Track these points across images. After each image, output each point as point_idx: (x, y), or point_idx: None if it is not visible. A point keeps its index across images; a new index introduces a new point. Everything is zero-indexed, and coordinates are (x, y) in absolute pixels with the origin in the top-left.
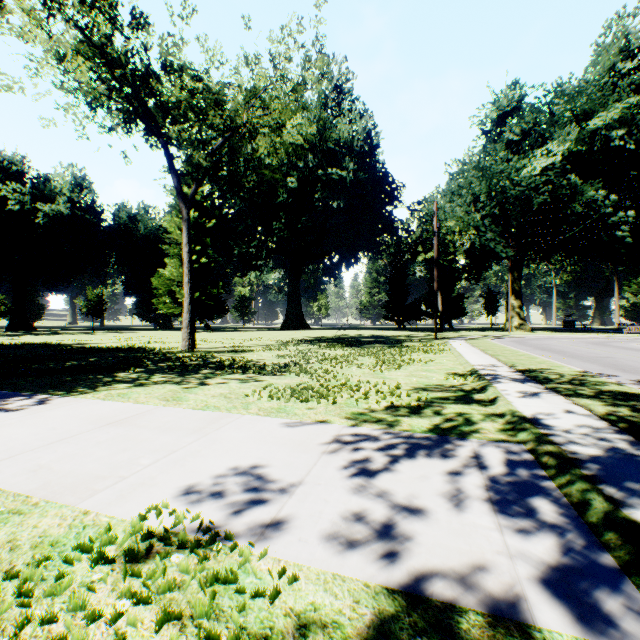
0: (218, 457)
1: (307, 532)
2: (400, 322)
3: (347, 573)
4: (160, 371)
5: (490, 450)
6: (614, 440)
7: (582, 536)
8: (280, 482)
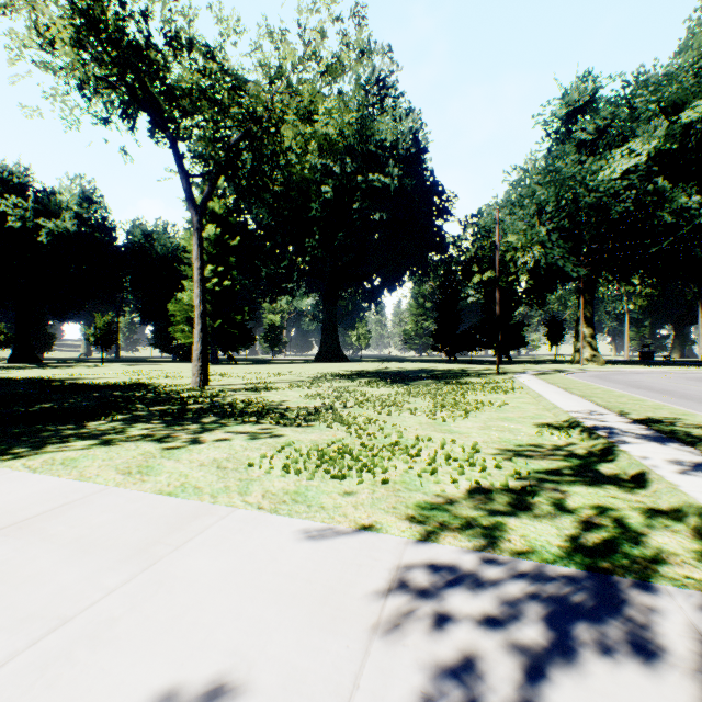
0: (144, 648)
1: None
2: (451, 353)
3: None
4: (147, 419)
5: None
6: None
7: None
8: None
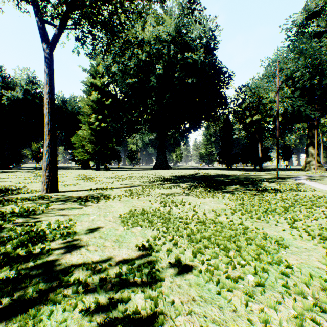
0: None
1: None
2: (228, 164)
3: None
4: None
5: None
6: None
7: None
8: None
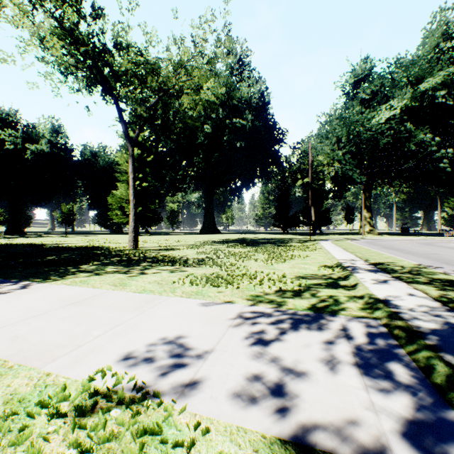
0: (151, 329)
1: (217, 391)
2: (284, 228)
3: (248, 426)
4: (112, 264)
5: (354, 324)
6: (447, 317)
7: (430, 394)
8: (197, 349)
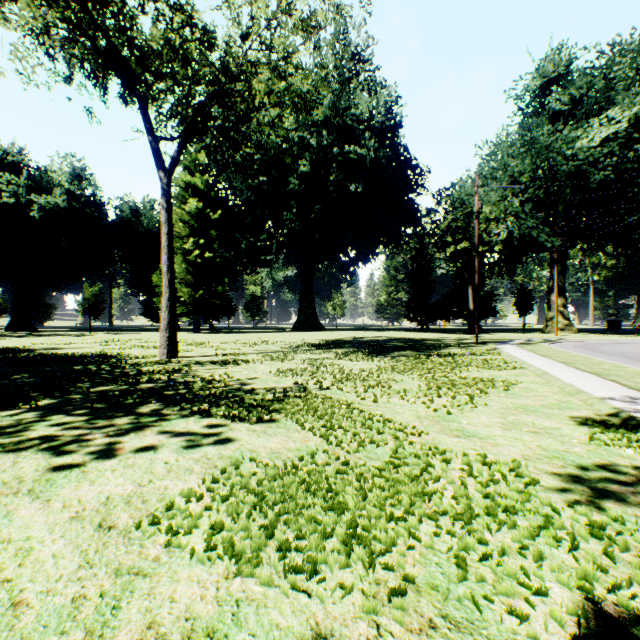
0: None
1: None
2: (423, 322)
3: None
4: (74, 406)
5: None
6: None
7: None
8: None
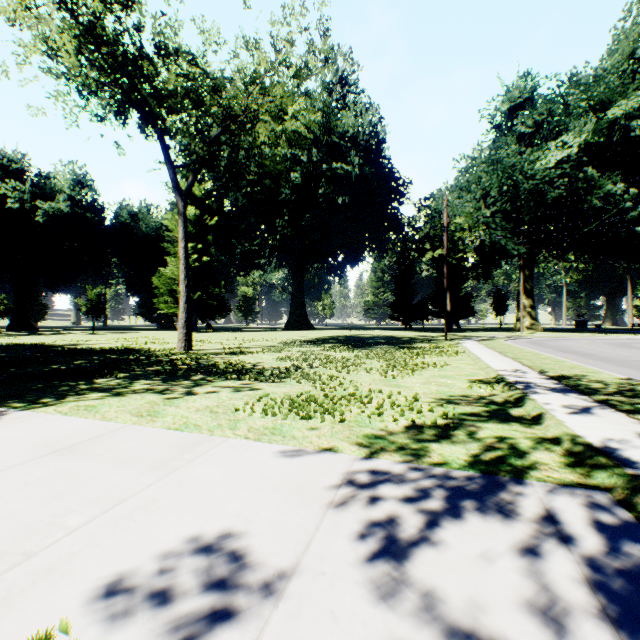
0: (179, 513)
1: None
2: (406, 322)
3: None
4: (145, 377)
5: (565, 502)
6: None
7: None
8: (262, 568)
